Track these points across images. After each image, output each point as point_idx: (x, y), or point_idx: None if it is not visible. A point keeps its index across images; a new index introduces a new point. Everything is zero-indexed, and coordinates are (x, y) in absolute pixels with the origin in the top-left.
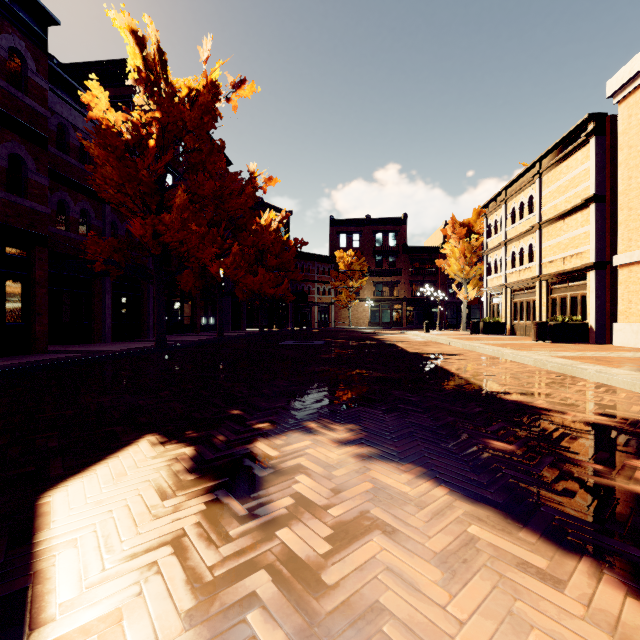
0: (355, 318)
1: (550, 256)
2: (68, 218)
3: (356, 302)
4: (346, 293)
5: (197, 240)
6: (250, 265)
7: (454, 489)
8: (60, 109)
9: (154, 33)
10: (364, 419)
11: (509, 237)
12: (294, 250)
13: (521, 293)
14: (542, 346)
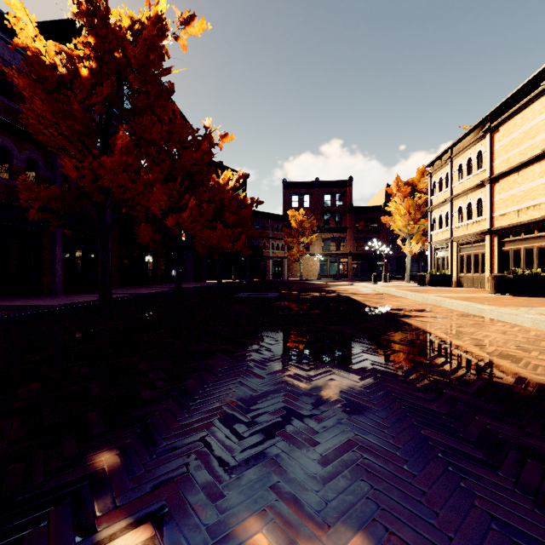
0: (305, 271)
1: (502, 209)
2: (12, 166)
3: (307, 256)
4: (298, 248)
5: (142, 186)
6: (209, 221)
7: None
8: (0, 50)
9: None
10: (378, 500)
11: (455, 193)
12: (250, 208)
13: (468, 246)
14: (508, 300)
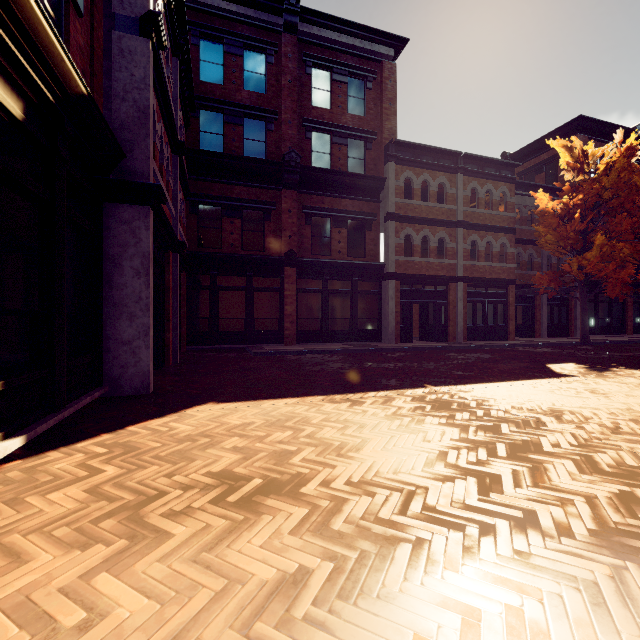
0: None
1: None
2: (521, 262)
3: None
4: None
5: (614, 266)
6: None
7: None
8: (517, 201)
9: (578, 143)
10: None
11: None
12: None
13: None
14: None
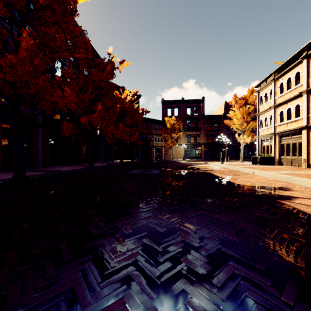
0: (175, 154)
1: None
2: None
3: (176, 145)
4: (171, 140)
5: (46, 83)
6: (114, 122)
7: None
8: None
9: None
10: None
11: (277, 102)
12: (141, 115)
13: (287, 138)
14: None
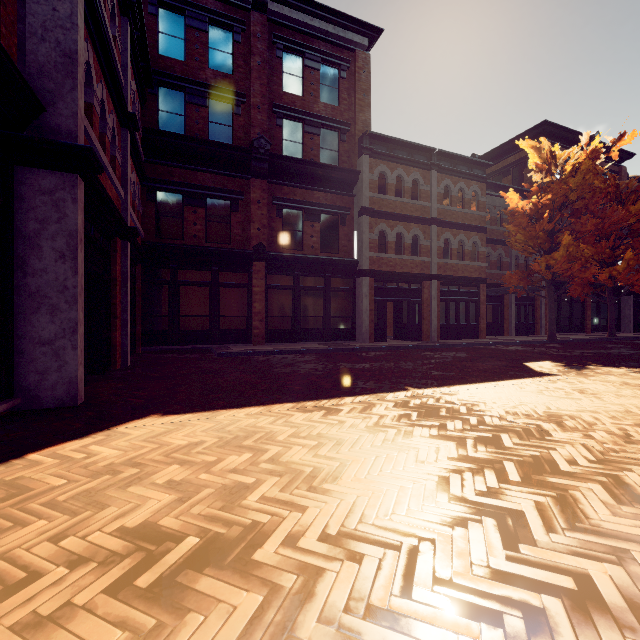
0: None
1: None
2: (491, 262)
3: None
4: None
5: (579, 265)
6: None
7: None
8: (487, 201)
9: (546, 144)
10: None
11: None
12: None
13: None
14: None
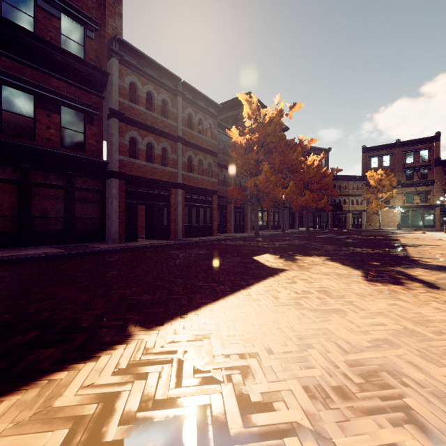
0: (385, 221)
1: None
2: (219, 180)
3: (385, 209)
4: (376, 202)
5: (272, 186)
6: (300, 190)
7: (344, 265)
8: (217, 136)
9: (255, 99)
10: (334, 256)
11: None
12: (331, 176)
13: None
14: None
